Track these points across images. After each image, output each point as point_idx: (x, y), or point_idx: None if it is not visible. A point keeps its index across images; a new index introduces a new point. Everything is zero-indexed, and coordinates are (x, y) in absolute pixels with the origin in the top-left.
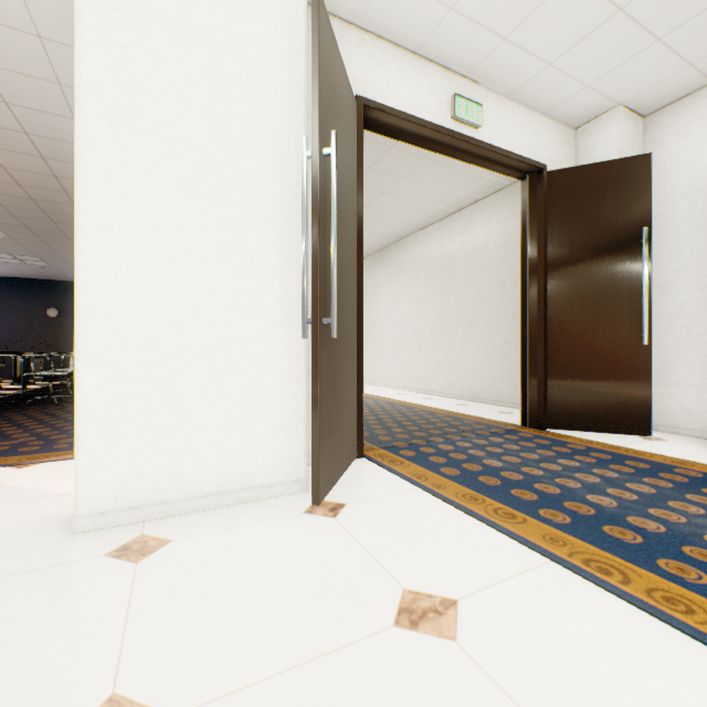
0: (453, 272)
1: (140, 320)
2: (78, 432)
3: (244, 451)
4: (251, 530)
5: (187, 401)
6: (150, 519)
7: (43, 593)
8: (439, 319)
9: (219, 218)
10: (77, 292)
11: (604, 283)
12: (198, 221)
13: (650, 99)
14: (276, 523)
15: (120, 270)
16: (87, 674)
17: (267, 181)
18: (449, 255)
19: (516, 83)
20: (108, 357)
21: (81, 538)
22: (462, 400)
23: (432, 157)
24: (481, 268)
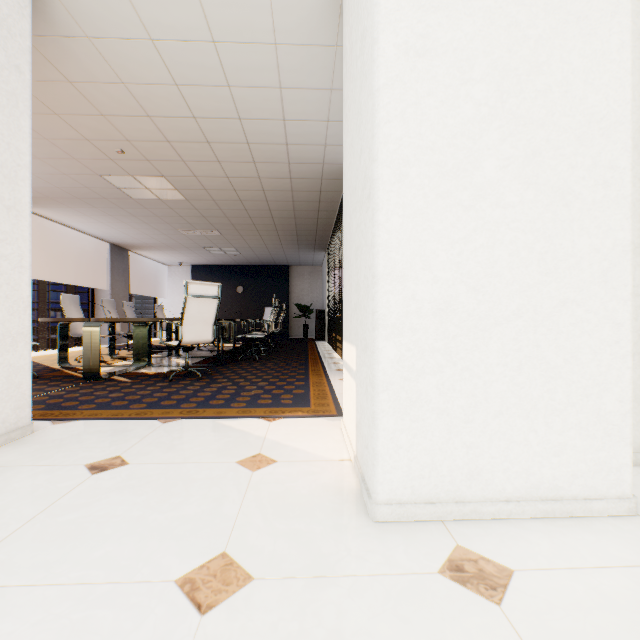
0: None
1: (435, 282)
2: (376, 408)
3: (550, 449)
4: (626, 583)
5: (484, 380)
6: (447, 520)
7: (413, 629)
8: None
9: (520, 147)
10: (375, 252)
11: None
12: (496, 155)
13: None
14: None
15: (415, 223)
16: None
17: (580, 88)
18: None
19: None
20: (404, 325)
21: (387, 532)
22: None
23: None
24: None
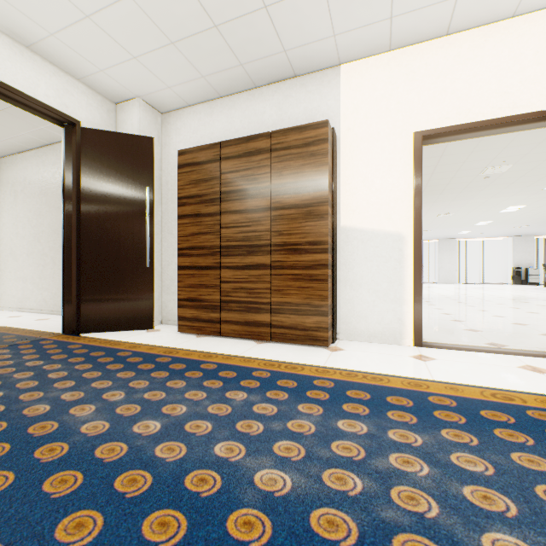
0: (48, 198)
1: None
2: None
3: None
4: None
5: None
6: None
7: None
8: (36, 241)
9: None
10: None
11: (125, 222)
12: None
13: (158, 102)
14: None
15: None
16: None
17: None
18: (44, 183)
19: (28, 37)
20: None
21: None
22: (53, 315)
23: None
24: None
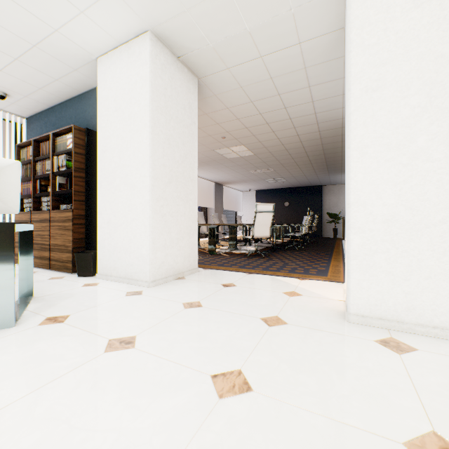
0: None
1: (384, 205)
2: (349, 268)
3: None
4: None
5: (417, 258)
6: (391, 329)
7: (351, 348)
8: None
9: (444, 125)
10: (348, 192)
11: None
12: (426, 133)
13: None
14: None
15: (372, 176)
16: (406, 407)
17: None
18: None
19: None
20: (365, 227)
21: (353, 326)
22: None
23: None
24: None
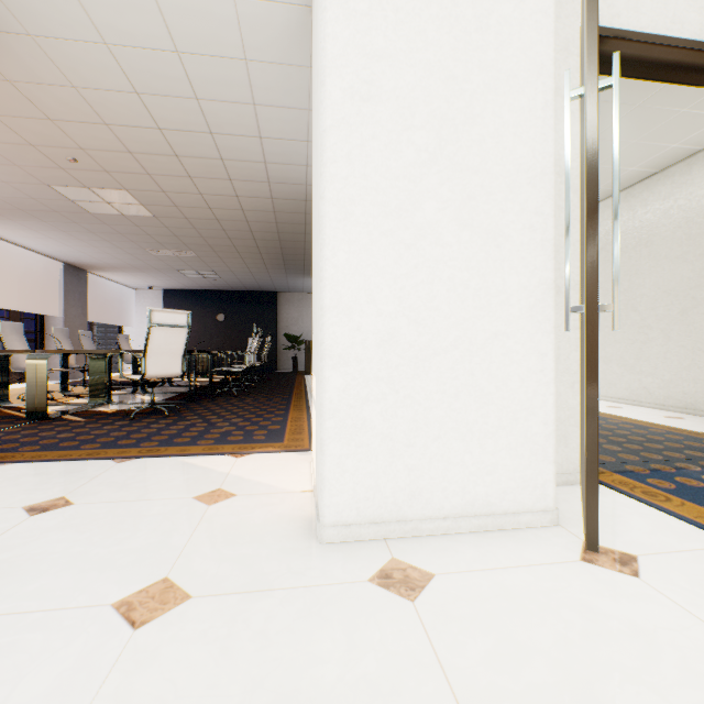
0: (651, 249)
1: (379, 314)
2: (324, 435)
3: (484, 468)
4: (526, 577)
5: (424, 406)
6: (390, 538)
7: (332, 625)
8: (626, 310)
9: (457, 191)
10: (322, 285)
11: None
12: (435, 197)
13: None
14: (553, 571)
15: (361, 259)
16: None
17: (510, 140)
18: (643, 229)
19: None
20: (350, 355)
21: (331, 551)
22: (667, 411)
23: (644, 102)
24: (701, 240)
